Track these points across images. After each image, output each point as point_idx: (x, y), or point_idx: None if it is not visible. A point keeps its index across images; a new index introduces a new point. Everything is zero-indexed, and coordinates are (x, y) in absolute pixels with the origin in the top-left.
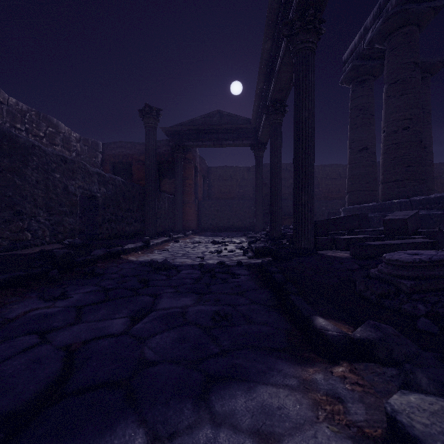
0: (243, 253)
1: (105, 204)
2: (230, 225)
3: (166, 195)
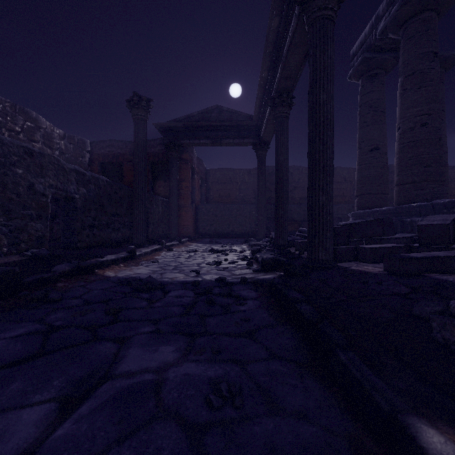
0: (247, 265)
1: (86, 207)
2: (230, 231)
3: (159, 198)
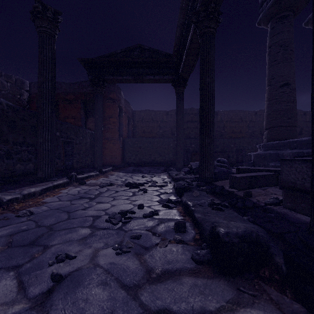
0: (176, 230)
1: None
2: (151, 160)
3: (87, 131)
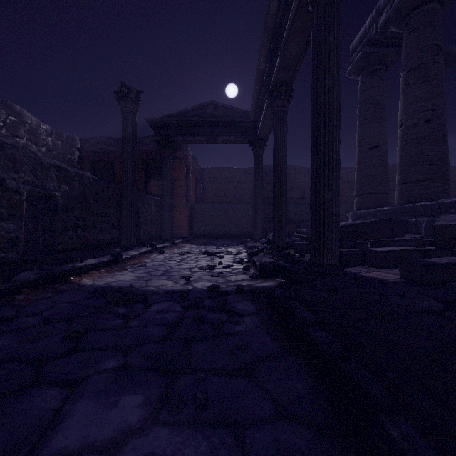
0: (244, 270)
1: (68, 206)
2: (226, 232)
3: (152, 197)
